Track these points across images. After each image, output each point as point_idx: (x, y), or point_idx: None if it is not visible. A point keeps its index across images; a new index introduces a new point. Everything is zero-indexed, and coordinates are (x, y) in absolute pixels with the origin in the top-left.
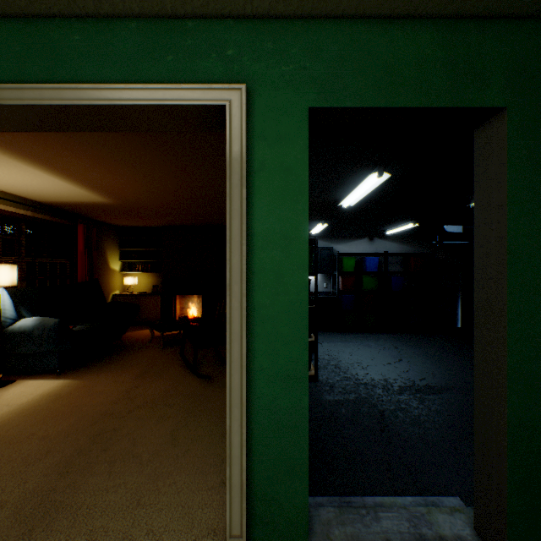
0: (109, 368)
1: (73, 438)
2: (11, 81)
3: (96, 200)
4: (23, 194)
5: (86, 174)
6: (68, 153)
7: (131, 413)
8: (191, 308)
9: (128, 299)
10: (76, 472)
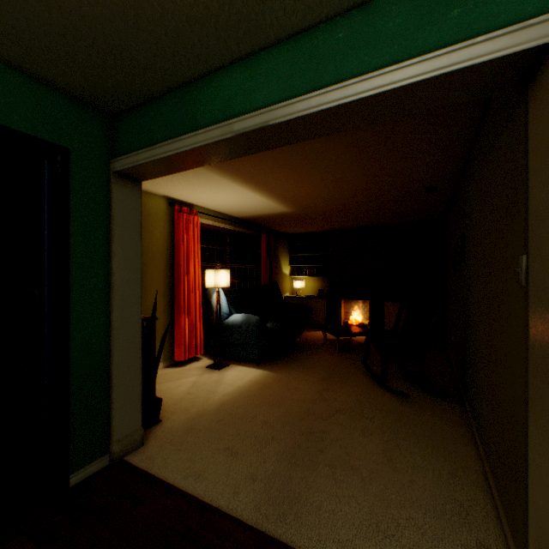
0: (295, 366)
1: (288, 429)
2: (280, 101)
3: (280, 211)
4: (229, 213)
5: (281, 187)
6: (275, 169)
7: (331, 417)
8: (355, 314)
9: (296, 301)
10: (302, 467)
